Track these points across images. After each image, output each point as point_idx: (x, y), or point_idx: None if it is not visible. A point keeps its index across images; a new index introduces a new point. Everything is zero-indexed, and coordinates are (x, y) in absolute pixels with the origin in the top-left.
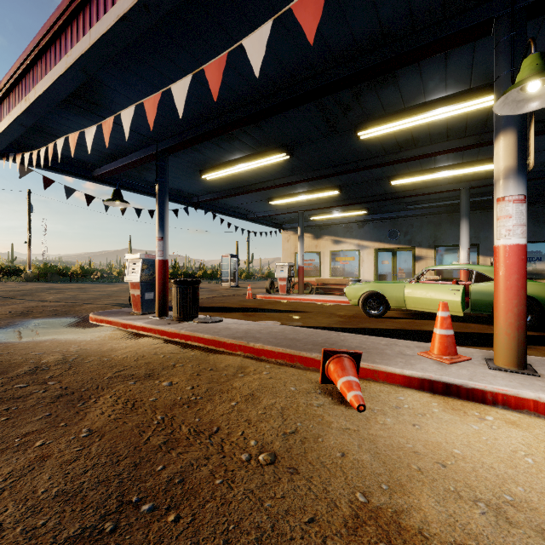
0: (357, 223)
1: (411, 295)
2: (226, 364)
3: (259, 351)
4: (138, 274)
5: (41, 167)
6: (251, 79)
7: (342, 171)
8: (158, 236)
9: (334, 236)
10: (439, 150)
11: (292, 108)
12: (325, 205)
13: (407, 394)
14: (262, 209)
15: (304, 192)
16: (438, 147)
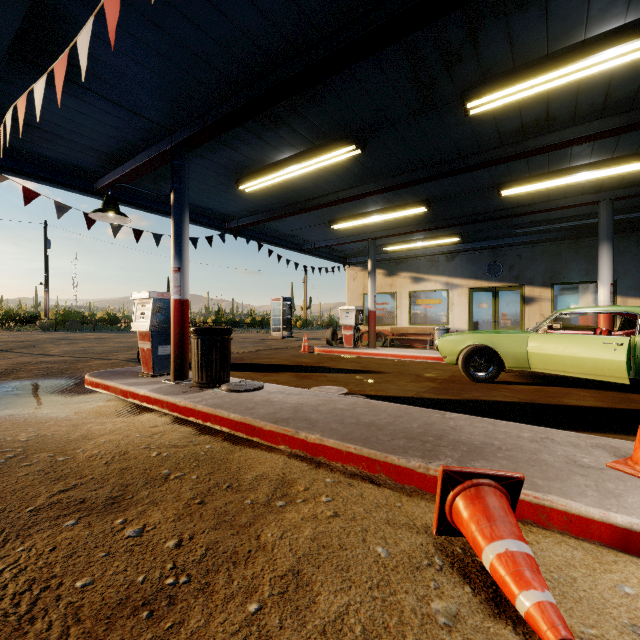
0: (444, 255)
1: (539, 351)
2: (256, 475)
3: (314, 447)
4: (148, 320)
5: (21, 175)
6: (302, 1)
7: (435, 175)
8: (174, 266)
9: (414, 272)
10: (587, 133)
11: (368, 55)
12: (405, 230)
13: (633, 577)
14: (322, 238)
15: (377, 211)
16: (584, 130)
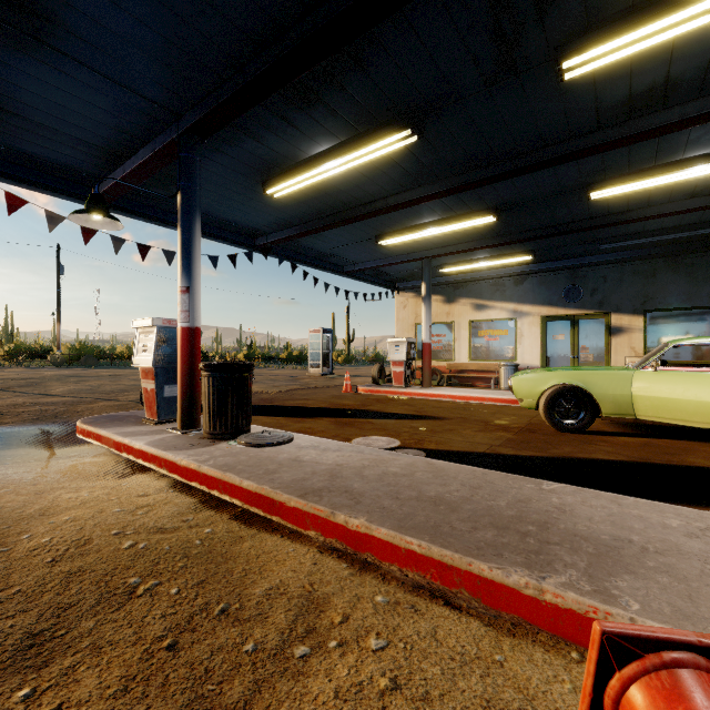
0: (512, 277)
1: (648, 394)
2: (269, 586)
3: (358, 537)
4: (151, 354)
5: (2, 177)
6: None
7: (509, 171)
8: (181, 285)
9: (475, 298)
10: None
11: None
12: (466, 246)
13: None
14: (367, 257)
15: (434, 223)
16: None
